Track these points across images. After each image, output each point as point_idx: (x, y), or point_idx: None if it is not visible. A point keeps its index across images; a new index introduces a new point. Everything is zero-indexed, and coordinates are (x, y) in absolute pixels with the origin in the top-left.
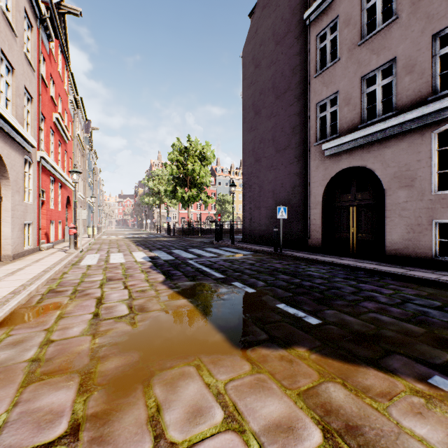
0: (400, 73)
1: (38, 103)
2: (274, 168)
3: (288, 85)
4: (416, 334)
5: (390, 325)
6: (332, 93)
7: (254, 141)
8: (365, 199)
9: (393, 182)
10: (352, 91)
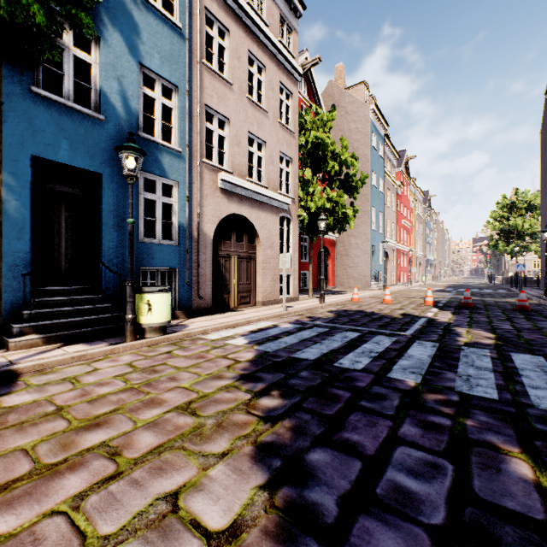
0: None
1: (396, 223)
2: None
3: None
4: None
5: None
6: None
7: (543, 207)
8: None
9: None
10: None
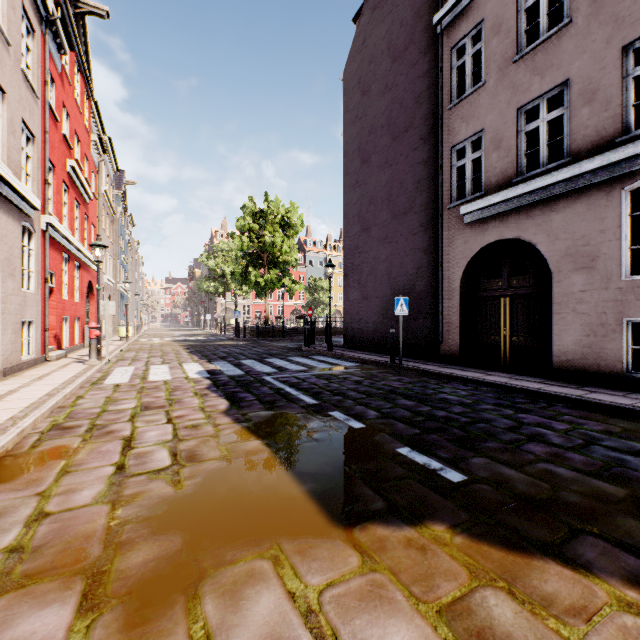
0: (575, 103)
1: (44, 145)
2: (389, 241)
3: (409, 120)
4: (613, 499)
5: (573, 484)
6: (475, 132)
7: (361, 201)
8: (522, 286)
9: (565, 262)
10: (504, 129)
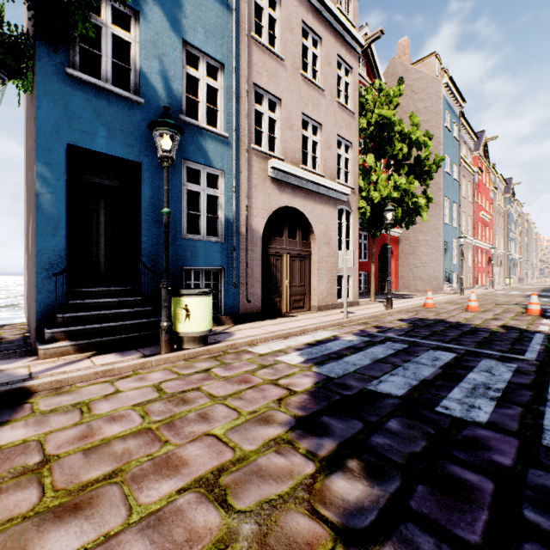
0: None
1: (473, 216)
2: None
3: None
4: None
5: None
6: None
7: None
8: None
9: None
10: None
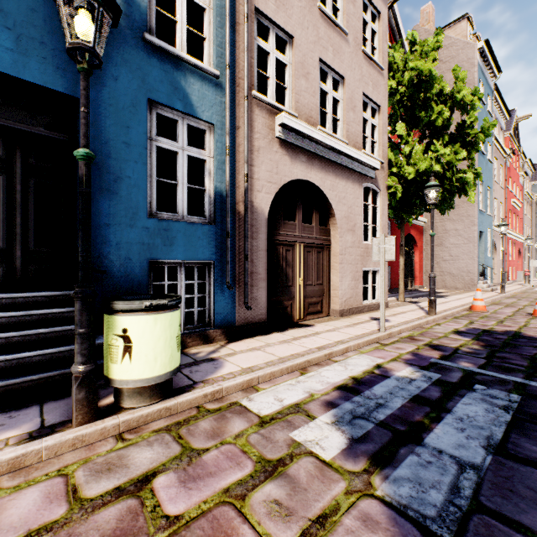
0: None
1: (504, 203)
2: None
3: None
4: None
5: None
6: None
7: None
8: None
9: None
10: None
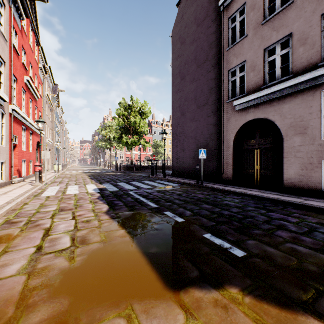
0: (295, 45)
1: (11, 67)
2: (195, 120)
3: (206, 56)
4: None
5: (309, 257)
6: (241, 62)
7: (180, 99)
8: (266, 143)
9: (290, 130)
10: (257, 60)
